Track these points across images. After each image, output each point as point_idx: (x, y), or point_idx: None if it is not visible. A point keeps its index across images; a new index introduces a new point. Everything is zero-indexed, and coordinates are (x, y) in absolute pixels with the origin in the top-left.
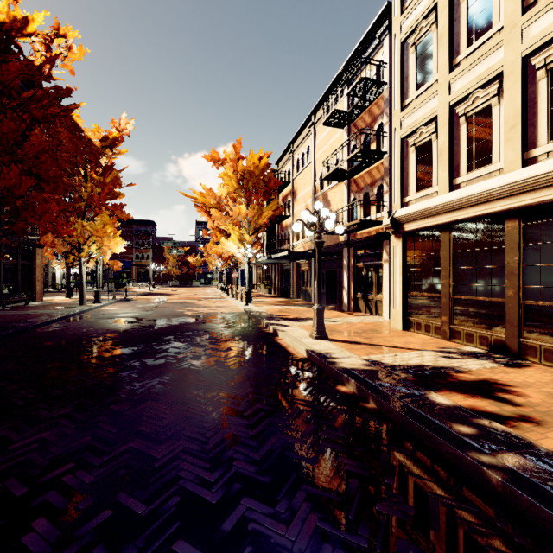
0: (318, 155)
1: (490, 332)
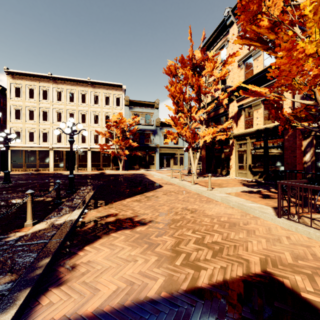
0: None
1: (34, 168)
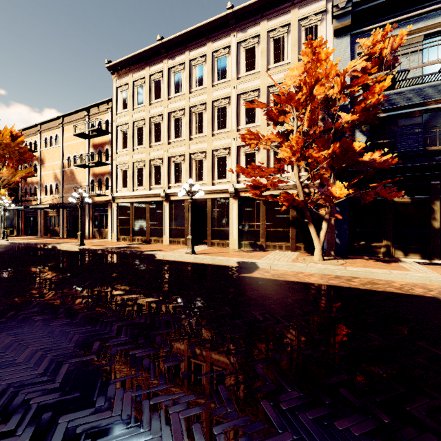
0: (66, 145)
1: (143, 237)
